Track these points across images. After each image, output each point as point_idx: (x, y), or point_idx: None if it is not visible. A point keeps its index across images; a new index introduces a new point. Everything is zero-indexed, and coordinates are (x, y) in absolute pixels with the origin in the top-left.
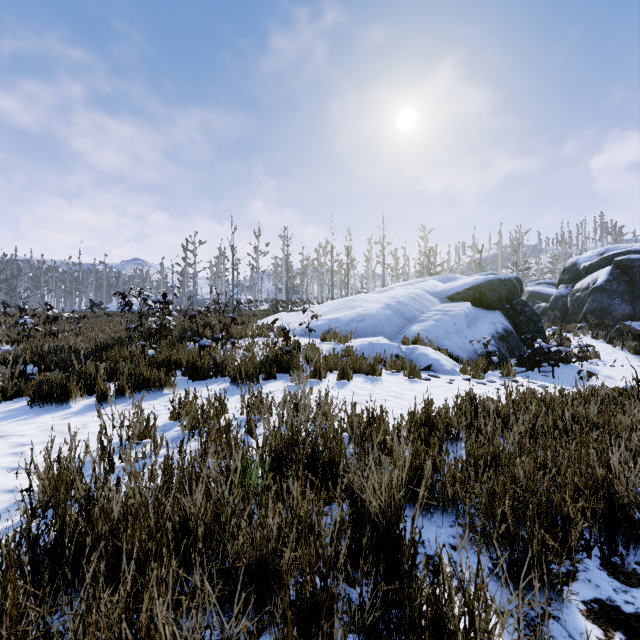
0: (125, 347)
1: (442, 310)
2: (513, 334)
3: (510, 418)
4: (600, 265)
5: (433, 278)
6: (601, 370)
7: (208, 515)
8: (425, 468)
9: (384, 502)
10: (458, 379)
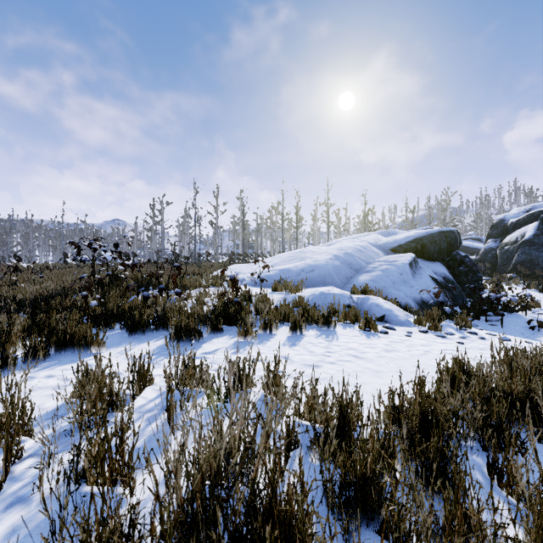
0: (67, 298)
1: (387, 261)
2: (454, 284)
3: None
4: (527, 221)
5: (375, 232)
6: None
7: None
8: None
9: None
10: (415, 331)
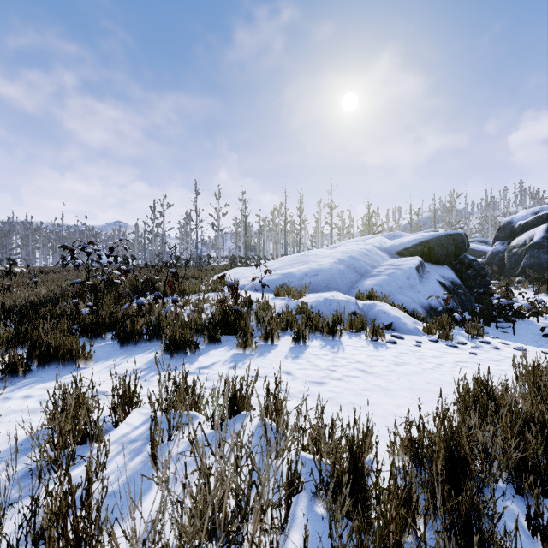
0: (57, 305)
1: (393, 265)
2: (463, 288)
3: None
4: (535, 223)
5: (380, 235)
6: None
7: None
8: None
9: None
10: (424, 340)
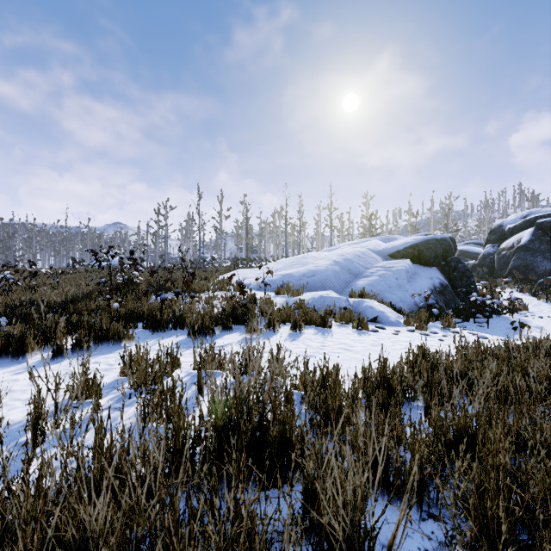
0: (92, 300)
1: (385, 266)
2: (449, 288)
3: (475, 380)
4: (523, 227)
5: (375, 238)
6: (531, 321)
7: (114, 534)
8: (391, 448)
9: (350, 522)
10: (403, 330)
